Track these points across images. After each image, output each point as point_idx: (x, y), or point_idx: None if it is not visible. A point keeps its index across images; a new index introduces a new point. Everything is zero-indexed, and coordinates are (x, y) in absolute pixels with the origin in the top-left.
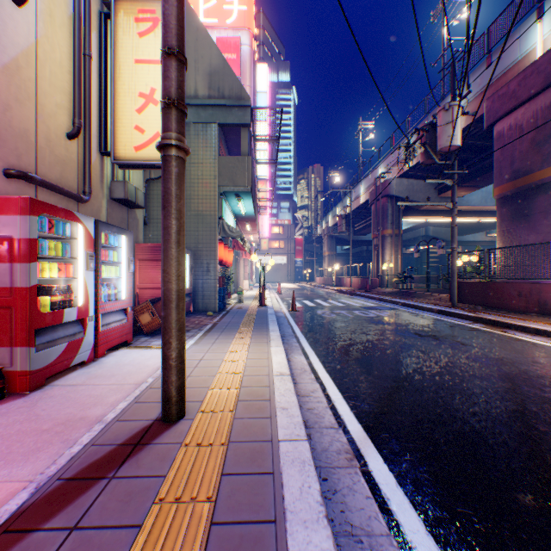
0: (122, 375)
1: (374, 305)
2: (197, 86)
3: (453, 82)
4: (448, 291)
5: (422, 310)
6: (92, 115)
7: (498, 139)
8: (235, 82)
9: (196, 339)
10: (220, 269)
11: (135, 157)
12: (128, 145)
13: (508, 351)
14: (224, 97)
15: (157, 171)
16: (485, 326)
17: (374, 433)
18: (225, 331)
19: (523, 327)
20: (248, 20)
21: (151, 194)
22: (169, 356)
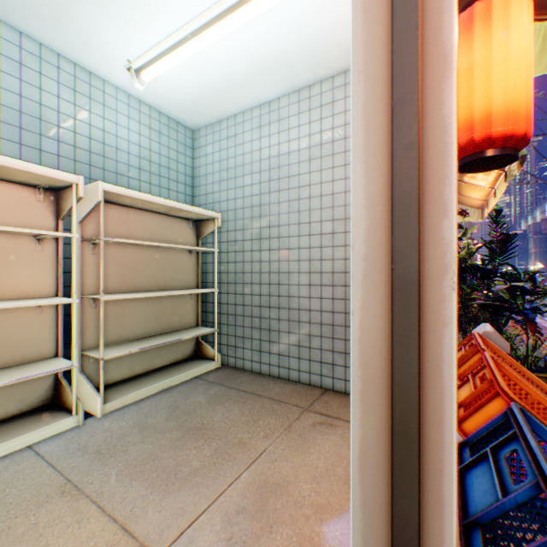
0: None
1: None
2: None
3: None
4: None
5: None
6: None
7: None
8: None
9: None
10: None
11: None
12: None
13: None
14: None
15: None
16: None
17: None
18: None
19: None
20: None
21: None
22: None
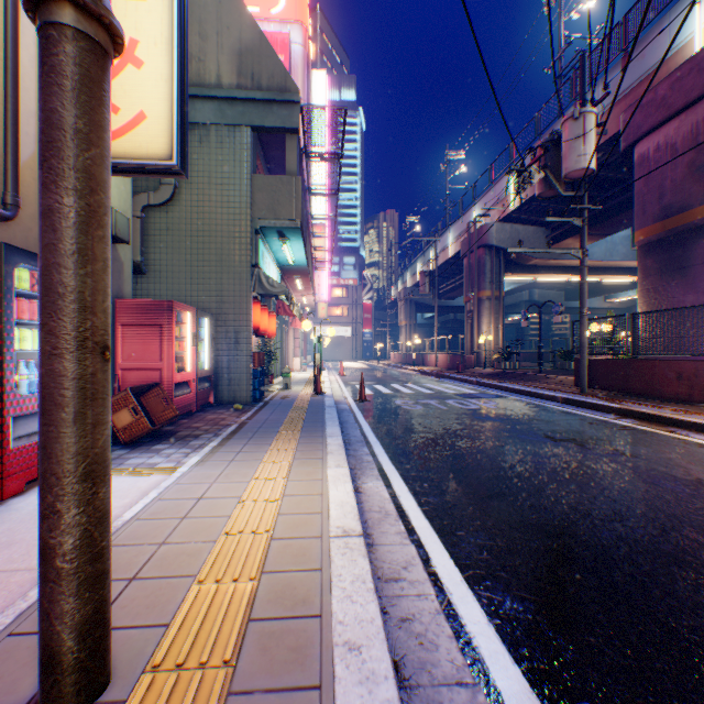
0: (27, 544)
1: (473, 391)
2: (221, 70)
3: (582, 82)
4: (565, 372)
5: (540, 398)
6: (26, 78)
7: (640, 165)
8: (277, 66)
9: (204, 454)
10: (259, 341)
11: None
12: None
13: (700, 467)
14: (260, 88)
15: (159, 194)
16: (641, 423)
17: (557, 700)
18: (256, 438)
19: (699, 425)
20: (300, 10)
21: (150, 228)
22: (53, 549)
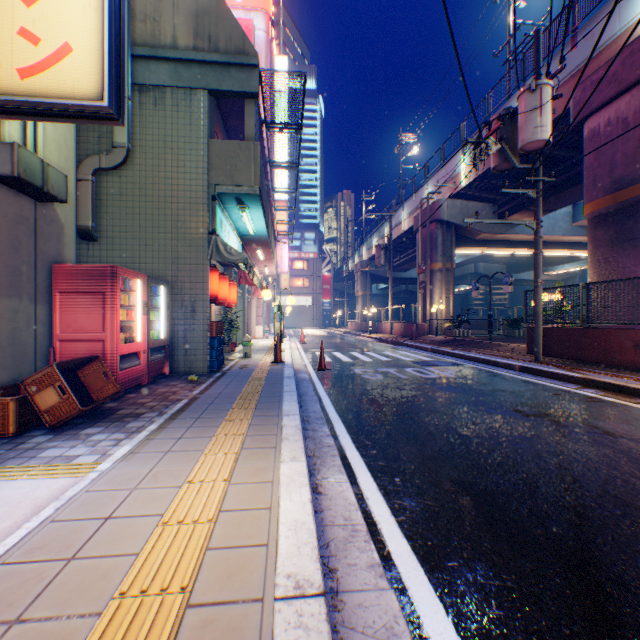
0: None
1: (429, 358)
2: (176, 31)
3: (537, 57)
4: (513, 339)
5: (496, 366)
6: None
7: (591, 140)
8: (235, 29)
9: (138, 441)
10: (220, 310)
11: (20, 90)
12: (6, 66)
13: None
14: (218, 51)
15: (111, 157)
16: (606, 394)
17: None
18: (204, 418)
19: None
20: None
21: (102, 193)
22: None
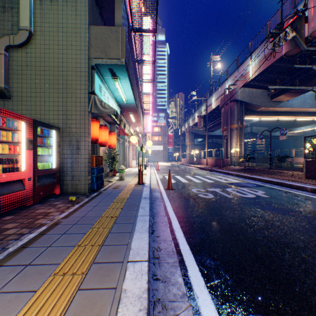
0: None
1: (238, 181)
2: None
3: None
4: (284, 168)
5: (289, 187)
6: None
7: None
8: None
9: None
10: (105, 150)
11: None
12: None
13: None
14: None
15: (17, 37)
16: None
17: None
18: (32, 267)
19: None
20: None
21: (14, 65)
22: None
